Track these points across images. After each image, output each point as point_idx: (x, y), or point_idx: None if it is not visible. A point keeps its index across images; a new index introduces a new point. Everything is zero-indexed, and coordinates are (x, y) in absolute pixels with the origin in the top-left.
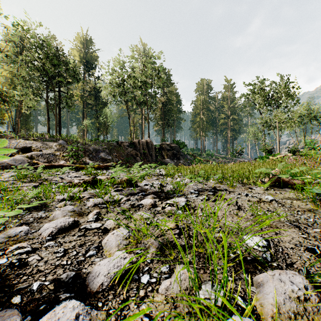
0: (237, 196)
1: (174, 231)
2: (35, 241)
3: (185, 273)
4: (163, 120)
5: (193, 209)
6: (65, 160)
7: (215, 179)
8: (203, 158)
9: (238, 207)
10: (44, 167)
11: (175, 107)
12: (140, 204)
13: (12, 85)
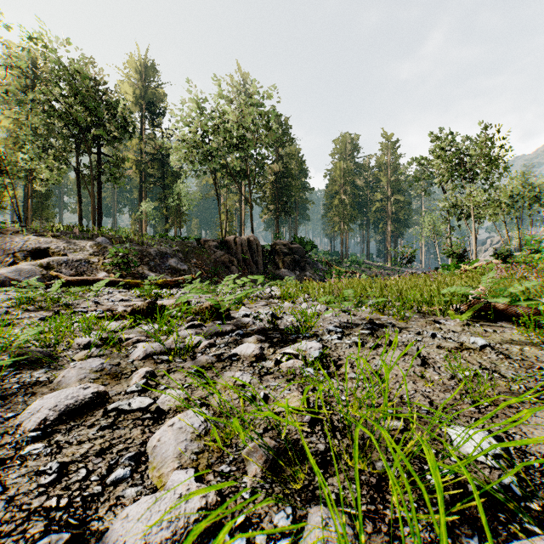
0: (416, 337)
1: (300, 417)
2: (8, 439)
3: (334, 541)
4: (276, 203)
5: (336, 364)
6: (108, 272)
7: (371, 306)
8: (345, 268)
9: (423, 361)
10: (69, 283)
11: (298, 180)
12: (233, 355)
13: (18, 142)
